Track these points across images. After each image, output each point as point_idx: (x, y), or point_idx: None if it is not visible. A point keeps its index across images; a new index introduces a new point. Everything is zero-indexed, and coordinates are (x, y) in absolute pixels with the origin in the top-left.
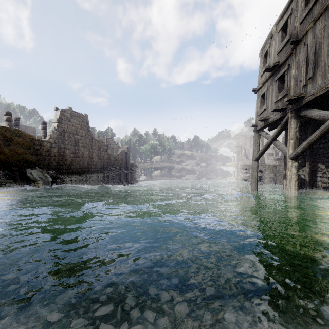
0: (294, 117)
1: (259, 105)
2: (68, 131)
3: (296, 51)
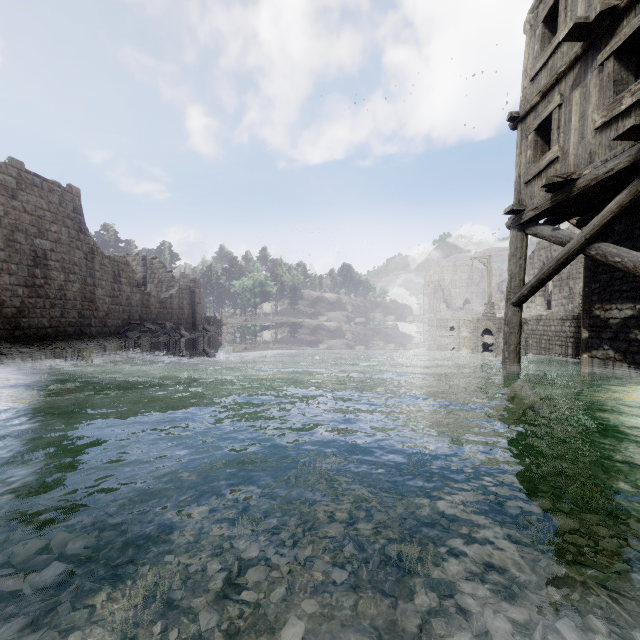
0: None
1: (529, 155)
2: (9, 225)
3: None
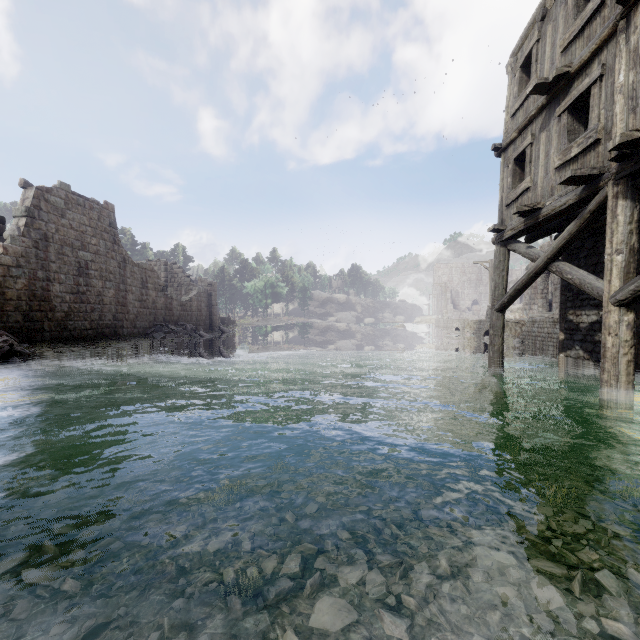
0: (625, 196)
1: (509, 182)
2: (59, 240)
3: (630, 22)
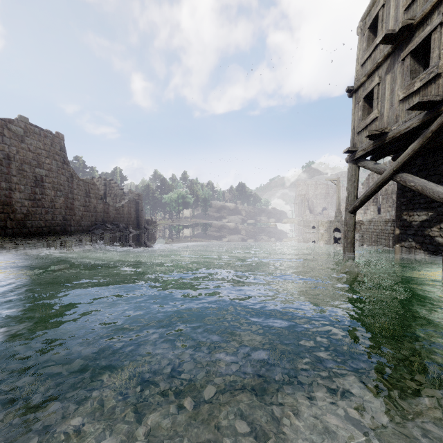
0: None
1: (359, 115)
2: (19, 160)
3: None
